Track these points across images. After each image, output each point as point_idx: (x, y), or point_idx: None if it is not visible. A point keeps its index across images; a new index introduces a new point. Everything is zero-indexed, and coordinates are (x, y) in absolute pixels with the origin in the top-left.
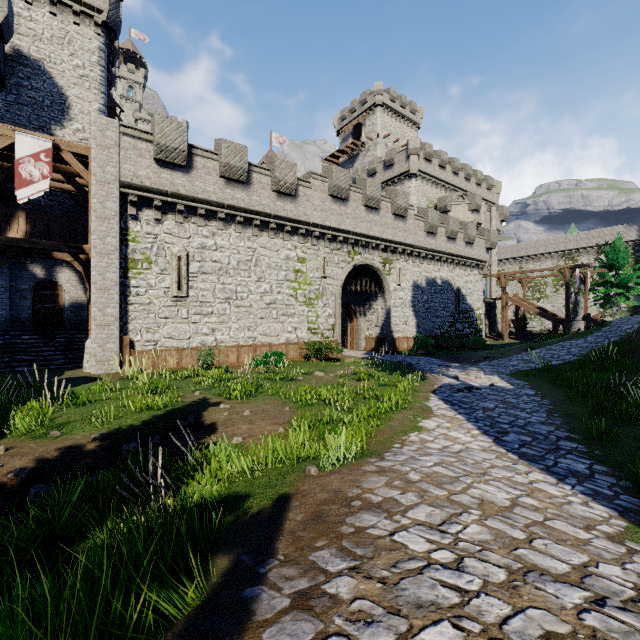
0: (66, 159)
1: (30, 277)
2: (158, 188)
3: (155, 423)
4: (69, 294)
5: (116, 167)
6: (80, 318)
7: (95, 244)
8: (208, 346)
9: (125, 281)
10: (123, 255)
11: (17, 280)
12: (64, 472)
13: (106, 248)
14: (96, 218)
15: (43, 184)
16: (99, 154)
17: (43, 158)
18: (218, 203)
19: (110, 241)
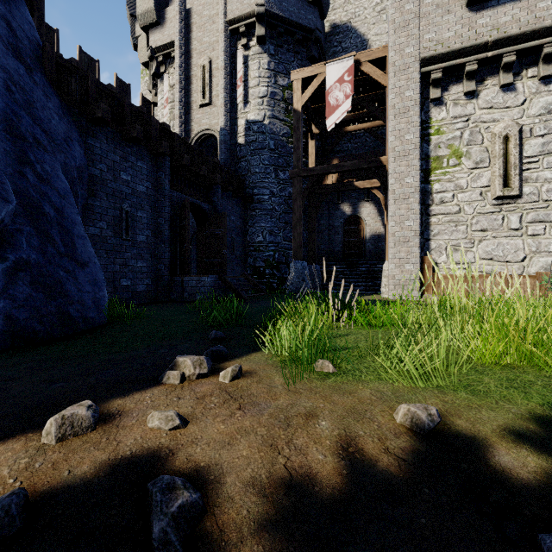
0: (365, 71)
1: (341, 215)
2: (472, 44)
3: None
4: (369, 227)
5: (415, 44)
6: (378, 249)
7: (392, 147)
8: None
9: (426, 187)
10: (423, 155)
11: (332, 219)
12: None
13: (404, 148)
14: (393, 116)
15: (346, 105)
16: (396, 39)
17: (346, 79)
18: None
19: (408, 138)
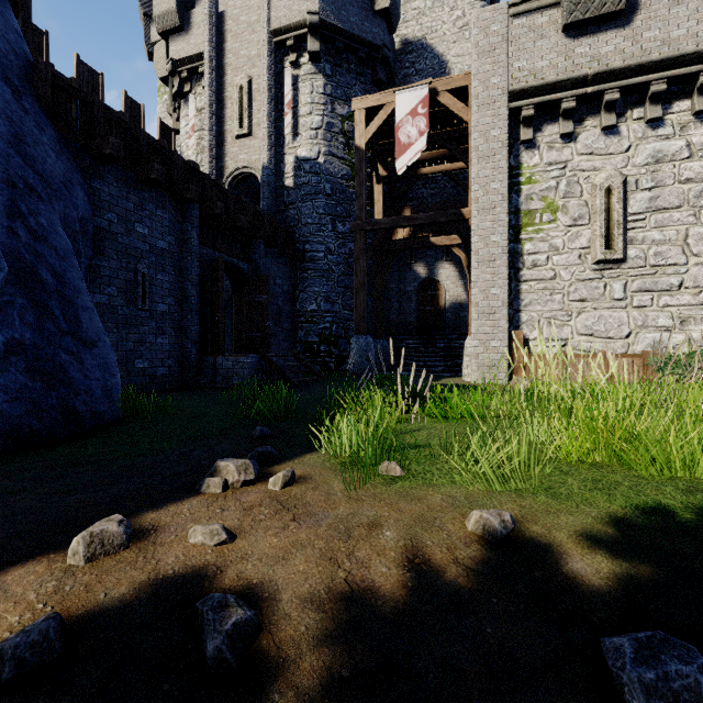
0: (443, 103)
1: (414, 278)
2: (569, 76)
3: (684, 523)
4: (449, 293)
5: (503, 73)
6: (459, 321)
7: (475, 197)
8: (669, 352)
9: (515, 247)
10: (512, 208)
11: (404, 282)
12: (348, 700)
13: (490, 199)
14: (477, 159)
15: (420, 143)
16: (481, 66)
17: (420, 111)
18: (698, 53)
19: (495, 188)
